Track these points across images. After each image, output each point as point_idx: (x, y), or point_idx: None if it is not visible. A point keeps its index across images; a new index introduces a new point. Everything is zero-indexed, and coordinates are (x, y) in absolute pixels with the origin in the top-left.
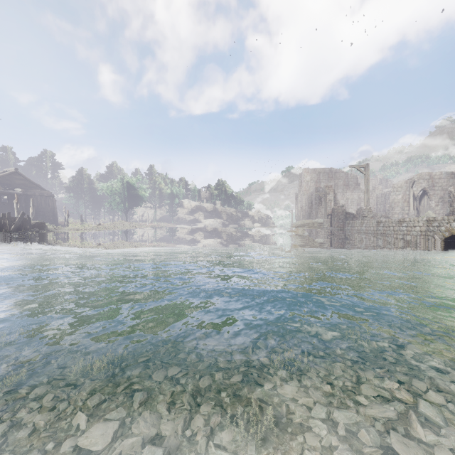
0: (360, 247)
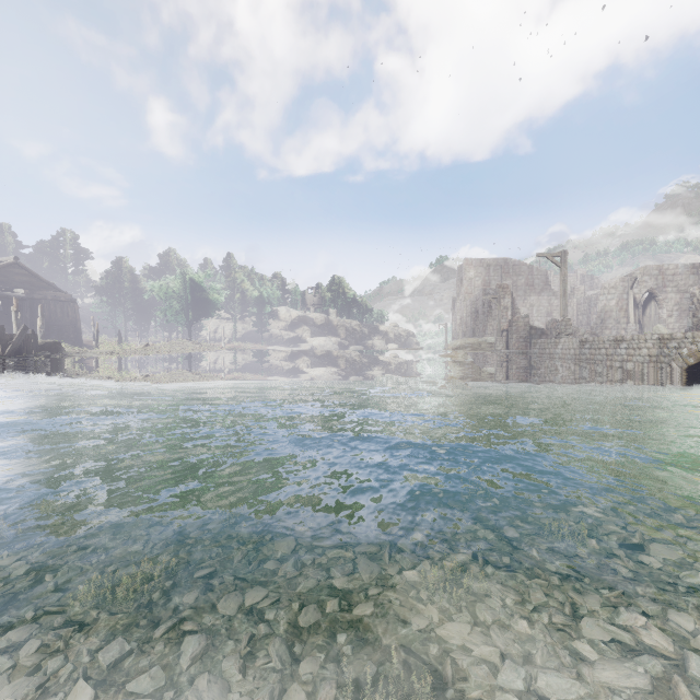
0: (554, 381)
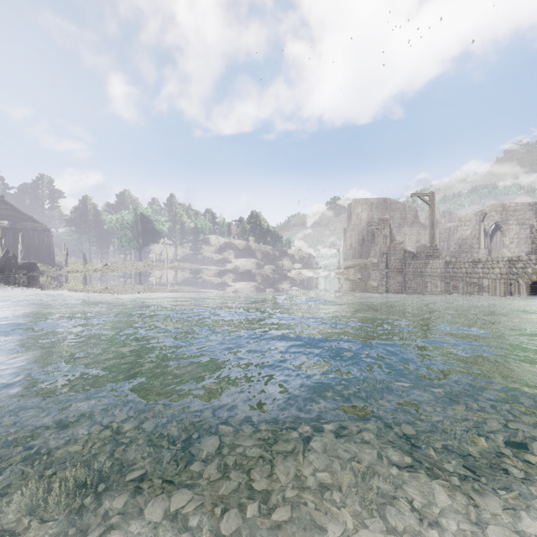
0: (425, 293)
